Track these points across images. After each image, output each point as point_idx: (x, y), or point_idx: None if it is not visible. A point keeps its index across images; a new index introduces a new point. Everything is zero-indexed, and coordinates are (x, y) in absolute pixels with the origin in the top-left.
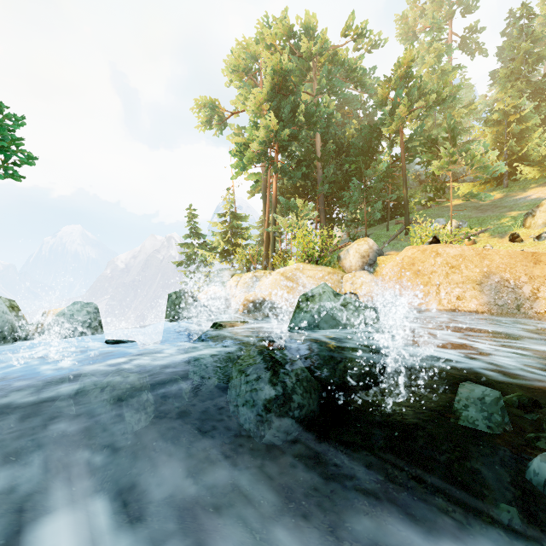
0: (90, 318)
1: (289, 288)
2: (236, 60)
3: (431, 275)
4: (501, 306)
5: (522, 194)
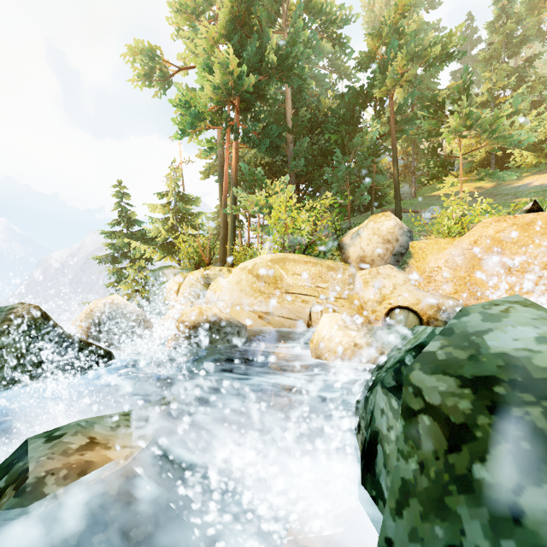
0: None
1: (263, 295)
2: None
3: (544, 271)
4: None
5: (519, 182)
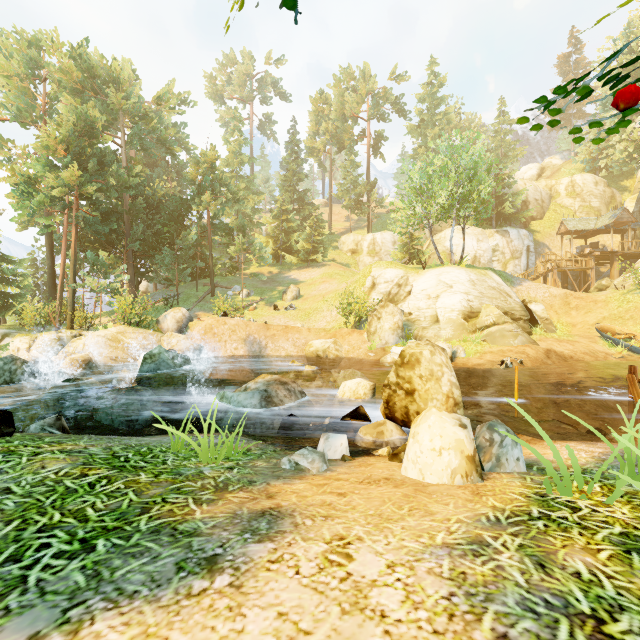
0: None
1: (113, 348)
2: (6, 60)
3: (222, 336)
4: (254, 352)
5: (288, 274)
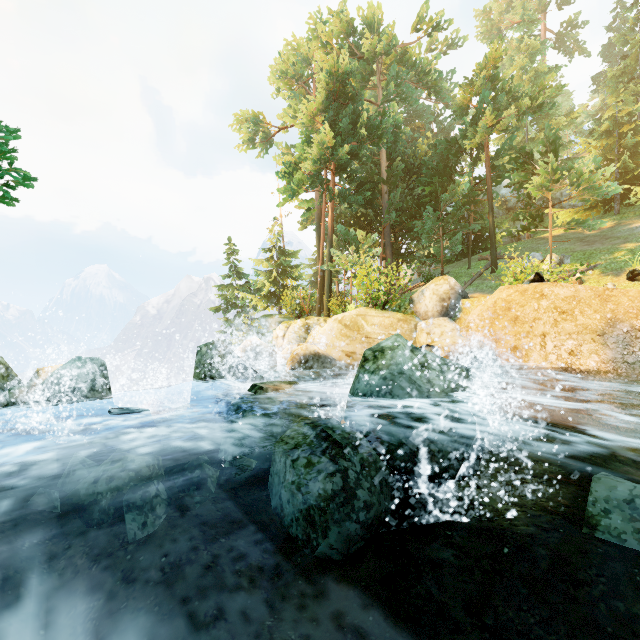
0: (93, 378)
1: (349, 339)
2: (284, 65)
3: (533, 323)
4: (631, 364)
5: (639, 222)
